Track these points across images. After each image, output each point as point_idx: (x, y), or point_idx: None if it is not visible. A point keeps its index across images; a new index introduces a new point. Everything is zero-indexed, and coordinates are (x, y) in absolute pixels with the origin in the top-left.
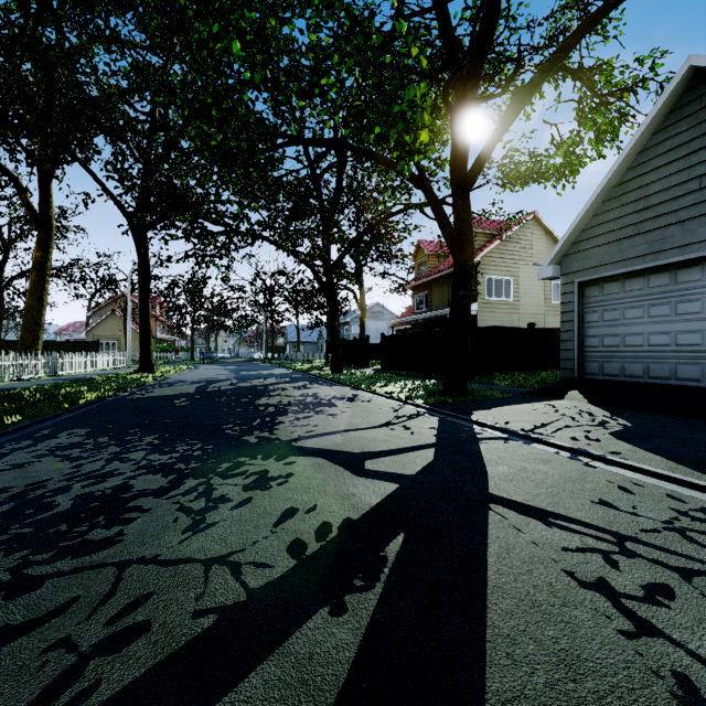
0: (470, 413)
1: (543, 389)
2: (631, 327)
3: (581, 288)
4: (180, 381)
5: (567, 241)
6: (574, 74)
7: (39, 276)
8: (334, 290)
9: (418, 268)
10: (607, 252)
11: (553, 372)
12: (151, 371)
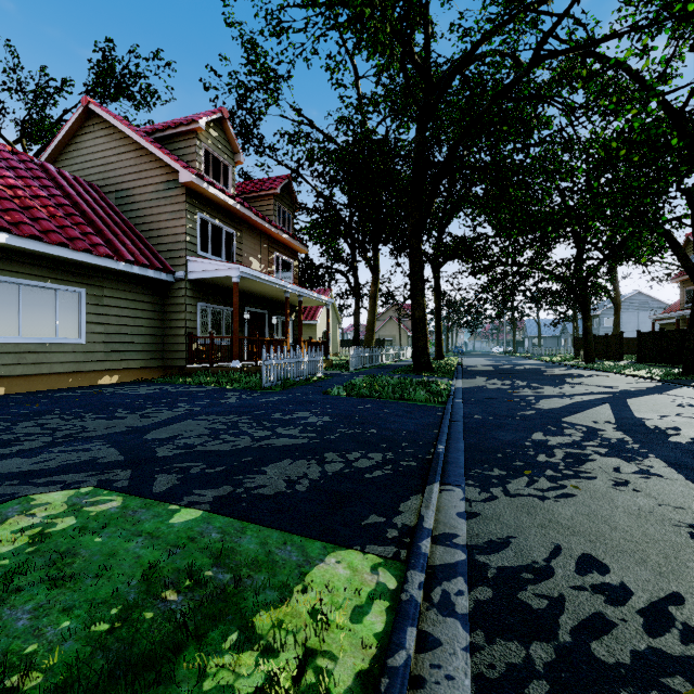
0: (690, 383)
1: None
2: None
3: None
4: (473, 365)
5: None
6: None
7: (373, 302)
8: (587, 297)
9: None
10: None
11: None
12: (442, 359)
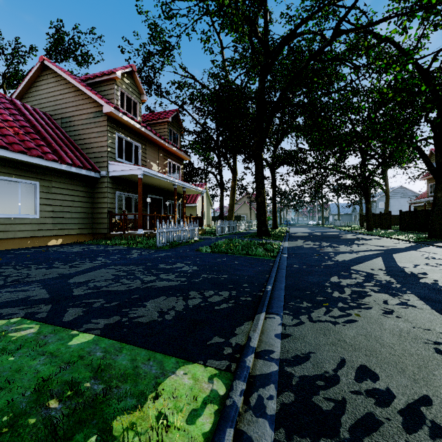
0: (433, 243)
1: None
2: None
3: None
4: (296, 232)
5: None
6: None
7: (233, 192)
8: (368, 189)
9: None
10: None
11: None
12: (277, 228)
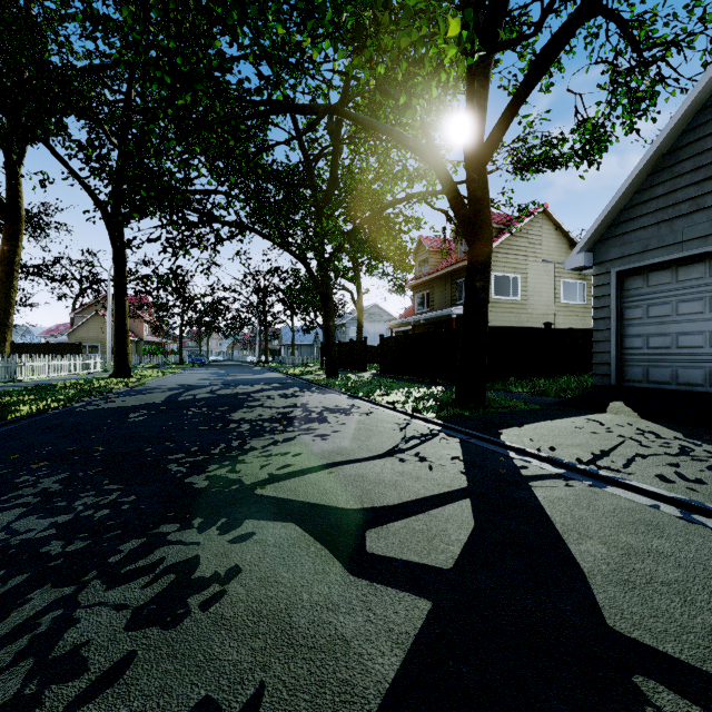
0: (497, 432)
1: (576, 399)
2: (686, 324)
3: (620, 279)
4: (154, 387)
5: (603, 223)
6: (615, 20)
7: (6, 272)
8: (329, 287)
9: (419, 266)
10: (654, 234)
11: (572, 377)
12: (128, 375)
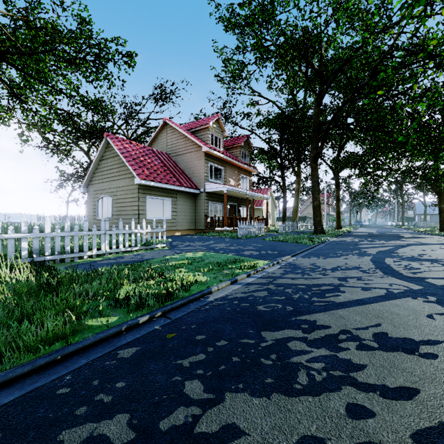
0: None
1: None
2: None
3: None
4: (357, 232)
5: None
6: None
7: (297, 194)
8: (441, 189)
9: None
10: None
11: None
12: (340, 229)
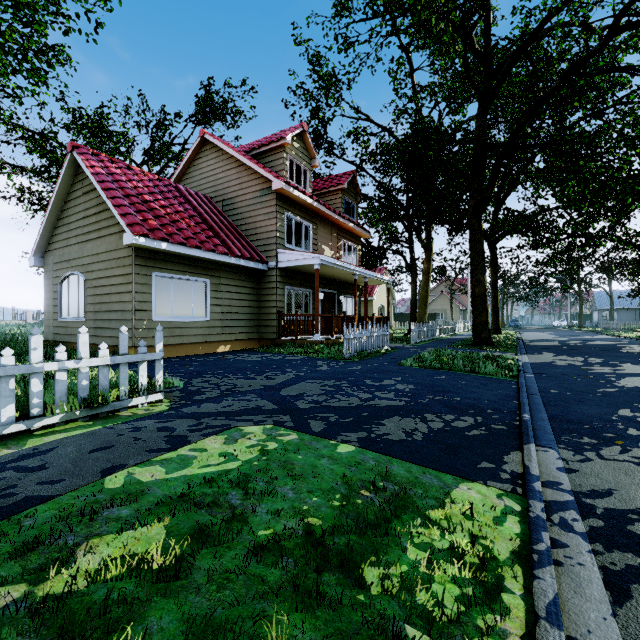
0: None
1: None
2: None
3: None
4: (535, 339)
5: None
6: None
7: (426, 278)
8: None
9: None
10: None
11: None
12: (499, 333)
